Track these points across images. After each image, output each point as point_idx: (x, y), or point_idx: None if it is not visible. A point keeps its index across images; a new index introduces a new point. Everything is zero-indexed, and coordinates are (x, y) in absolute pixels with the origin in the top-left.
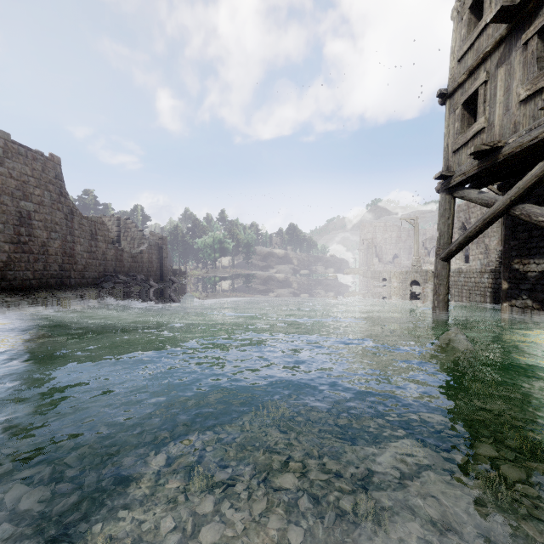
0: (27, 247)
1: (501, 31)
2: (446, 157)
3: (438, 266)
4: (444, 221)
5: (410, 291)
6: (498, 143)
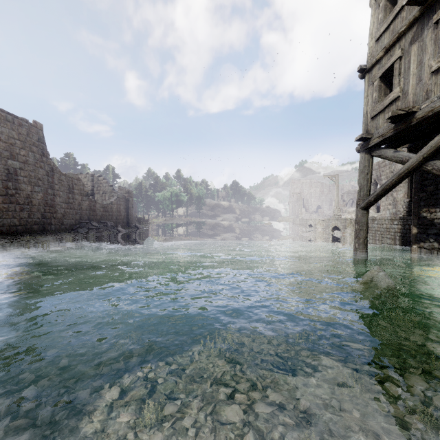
0: (14, 199)
1: (414, 13)
2: (365, 122)
3: (358, 214)
4: (363, 176)
5: (332, 235)
6: (412, 108)
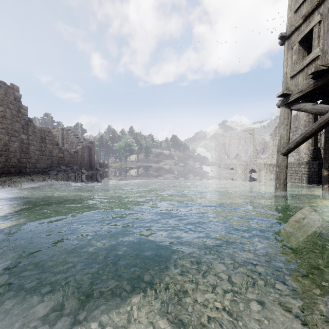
0: None
1: None
2: (285, 81)
3: (279, 159)
4: (283, 127)
5: (250, 176)
6: None
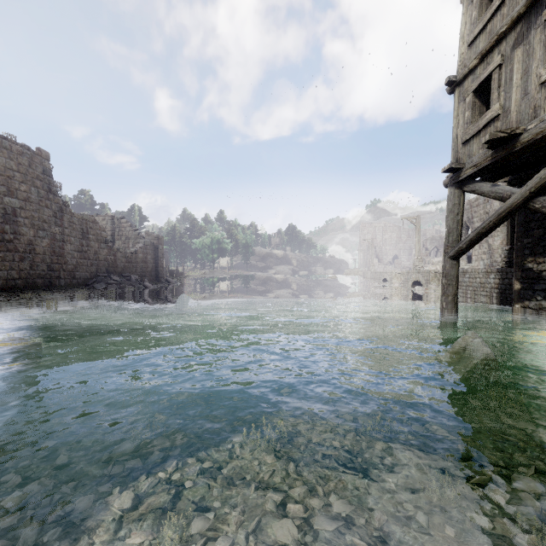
0: (12, 246)
1: (518, 9)
2: (455, 149)
3: (446, 265)
4: (453, 217)
5: (412, 291)
6: (516, 129)
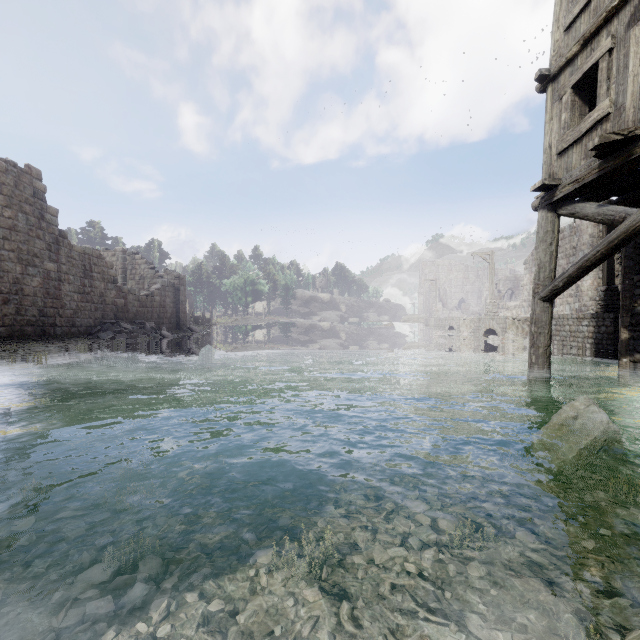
0: None
1: None
2: (548, 162)
3: (536, 308)
4: (544, 248)
5: (485, 342)
6: (635, 130)
